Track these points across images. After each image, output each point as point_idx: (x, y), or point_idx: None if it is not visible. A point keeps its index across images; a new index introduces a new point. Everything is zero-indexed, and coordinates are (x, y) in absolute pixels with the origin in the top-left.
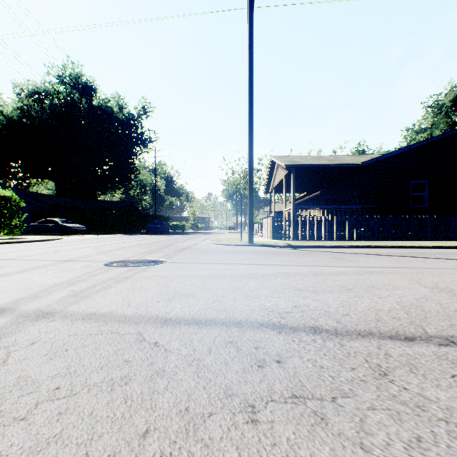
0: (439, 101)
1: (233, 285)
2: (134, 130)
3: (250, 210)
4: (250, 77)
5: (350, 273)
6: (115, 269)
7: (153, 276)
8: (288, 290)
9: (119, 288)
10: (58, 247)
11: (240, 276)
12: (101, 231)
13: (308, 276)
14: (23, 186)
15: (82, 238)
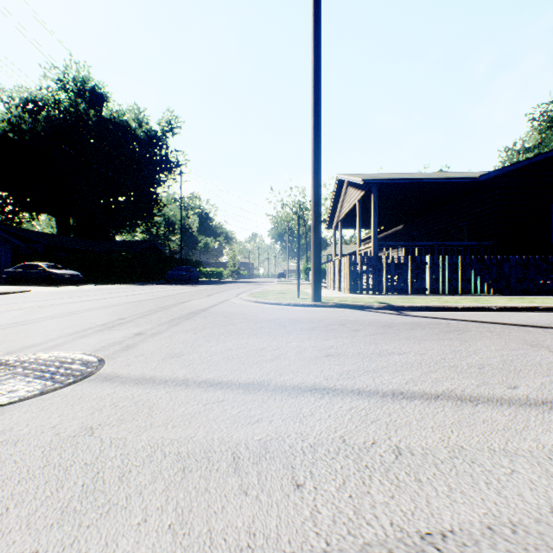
0: (549, 111)
1: None
2: (157, 151)
3: (315, 242)
4: (317, 8)
5: None
6: None
7: None
8: None
9: None
10: None
11: None
12: (108, 280)
13: None
14: (14, 222)
15: (64, 289)
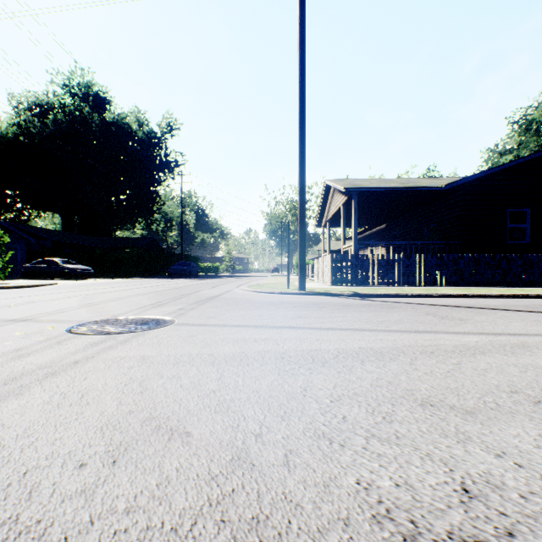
0: (528, 115)
1: (282, 390)
2: (157, 151)
3: (301, 245)
4: (302, 63)
5: (492, 350)
6: (75, 340)
7: (130, 359)
8: (406, 408)
9: (30, 401)
10: (35, 296)
11: (293, 359)
12: (114, 274)
13: (422, 358)
14: (22, 220)
15: (84, 282)
